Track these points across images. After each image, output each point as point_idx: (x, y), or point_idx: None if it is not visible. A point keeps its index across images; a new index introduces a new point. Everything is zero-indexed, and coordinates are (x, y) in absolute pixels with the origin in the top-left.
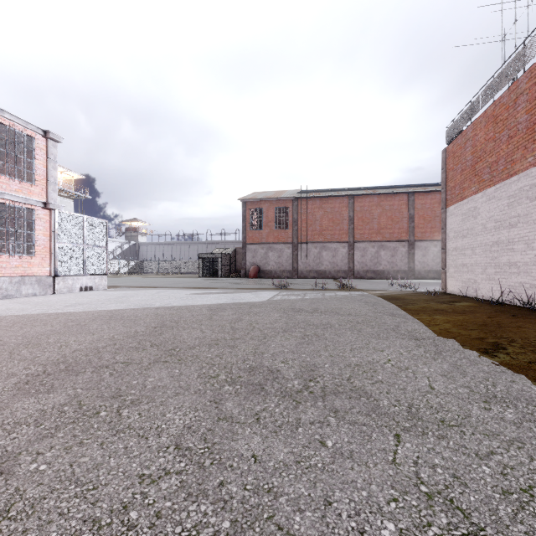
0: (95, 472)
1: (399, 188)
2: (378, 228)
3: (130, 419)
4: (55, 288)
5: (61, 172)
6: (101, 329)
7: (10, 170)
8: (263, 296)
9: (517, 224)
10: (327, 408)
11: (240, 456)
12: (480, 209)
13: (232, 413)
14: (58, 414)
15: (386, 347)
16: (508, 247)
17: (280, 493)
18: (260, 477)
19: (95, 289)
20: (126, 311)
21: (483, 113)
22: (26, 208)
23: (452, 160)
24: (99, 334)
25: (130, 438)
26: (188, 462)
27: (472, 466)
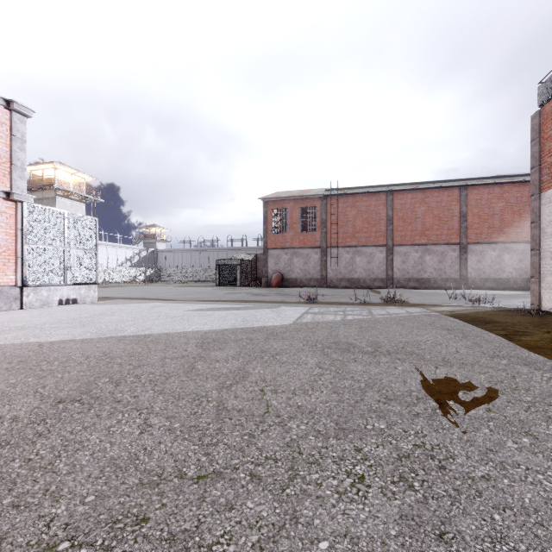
0: None
1: (447, 182)
2: (423, 229)
3: None
4: (23, 301)
5: (72, 173)
6: None
7: None
8: (287, 314)
9: None
10: None
11: None
12: None
13: None
14: None
15: None
16: None
17: None
18: None
19: (80, 302)
20: (67, 345)
21: None
22: None
23: None
24: None
25: None
26: None
27: None
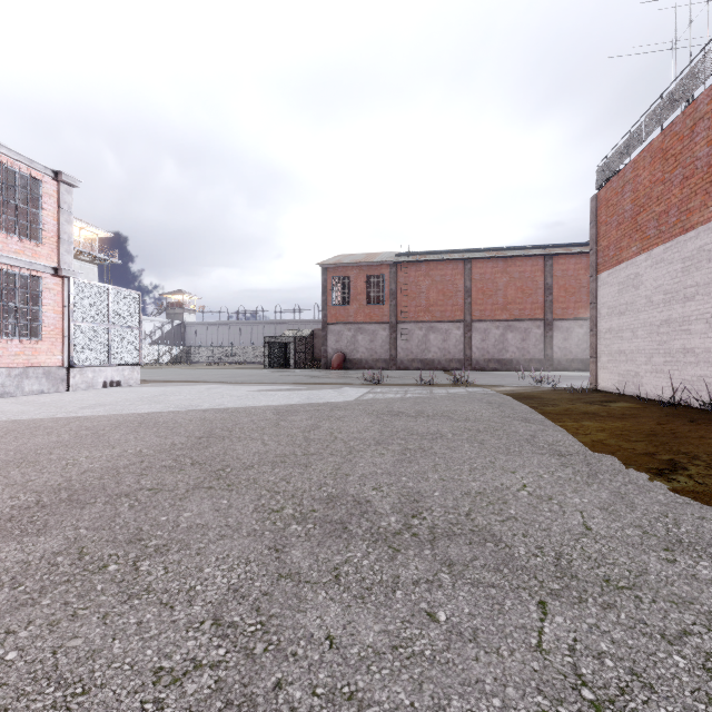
0: (89, 665)
1: (531, 250)
2: (505, 302)
3: (150, 576)
4: (70, 383)
5: (81, 228)
6: (126, 440)
7: (9, 224)
8: (349, 393)
9: (696, 297)
10: (437, 559)
11: (309, 637)
12: (643, 277)
13: (300, 567)
14: (47, 569)
15: (519, 467)
16: (683, 328)
17: (368, 702)
18: (337, 674)
19: (123, 384)
20: (163, 414)
21: (648, 146)
22: (30, 275)
23: (605, 210)
24: (121, 447)
25: (147, 607)
26: (229, 648)
27: (658, 656)
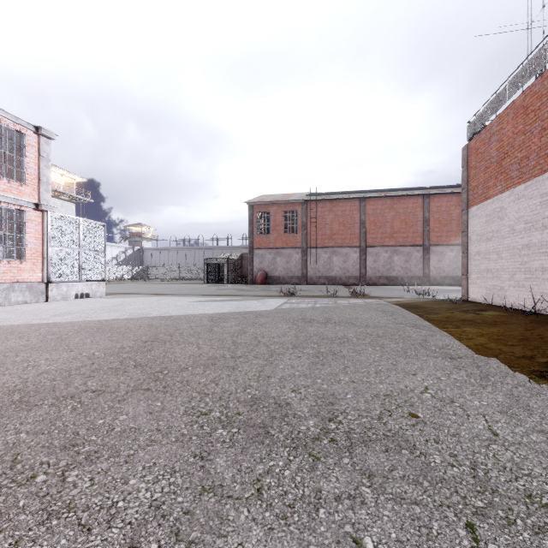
0: None
1: (413, 190)
2: (392, 232)
3: (75, 489)
4: (48, 295)
5: (62, 174)
6: (83, 344)
7: (0, 169)
8: (270, 304)
9: None
10: (357, 469)
11: None
12: (507, 210)
13: (223, 478)
14: None
15: (418, 370)
16: (541, 250)
17: None
18: None
19: (91, 296)
20: (118, 321)
21: (511, 104)
22: (15, 209)
23: (475, 157)
24: (78, 350)
25: (64, 529)
26: None
27: None
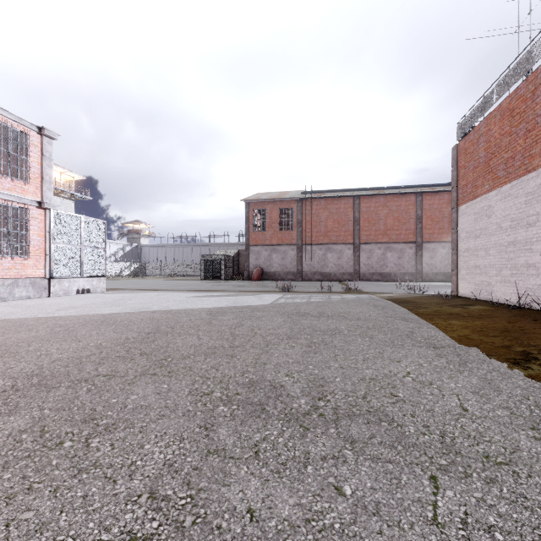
0: (37, 537)
1: (405, 189)
2: (385, 229)
3: (99, 452)
4: (50, 291)
5: (61, 172)
6: (90, 335)
7: (4, 168)
8: (266, 299)
9: (536, 223)
10: (341, 437)
11: (232, 510)
12: (494, 208)
13: (225, 443)
14: (12, 445)
15: (403, 357)
16: (526, 247)
17: None
18: None
19: (92, 291)
20: (121, 315)
21: (498, 106)
22: (19, 207)
23: (464, 157)
24: (85, 341)
25: (93, 481)
26: (162, 521)
27: None
